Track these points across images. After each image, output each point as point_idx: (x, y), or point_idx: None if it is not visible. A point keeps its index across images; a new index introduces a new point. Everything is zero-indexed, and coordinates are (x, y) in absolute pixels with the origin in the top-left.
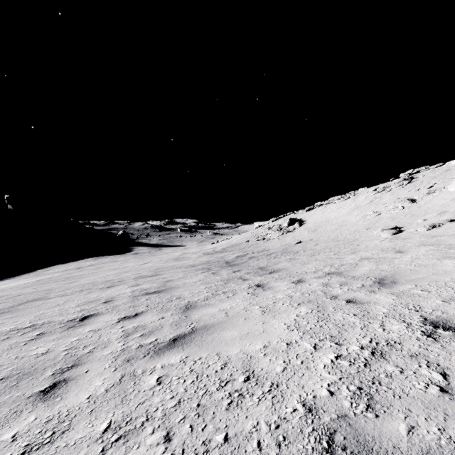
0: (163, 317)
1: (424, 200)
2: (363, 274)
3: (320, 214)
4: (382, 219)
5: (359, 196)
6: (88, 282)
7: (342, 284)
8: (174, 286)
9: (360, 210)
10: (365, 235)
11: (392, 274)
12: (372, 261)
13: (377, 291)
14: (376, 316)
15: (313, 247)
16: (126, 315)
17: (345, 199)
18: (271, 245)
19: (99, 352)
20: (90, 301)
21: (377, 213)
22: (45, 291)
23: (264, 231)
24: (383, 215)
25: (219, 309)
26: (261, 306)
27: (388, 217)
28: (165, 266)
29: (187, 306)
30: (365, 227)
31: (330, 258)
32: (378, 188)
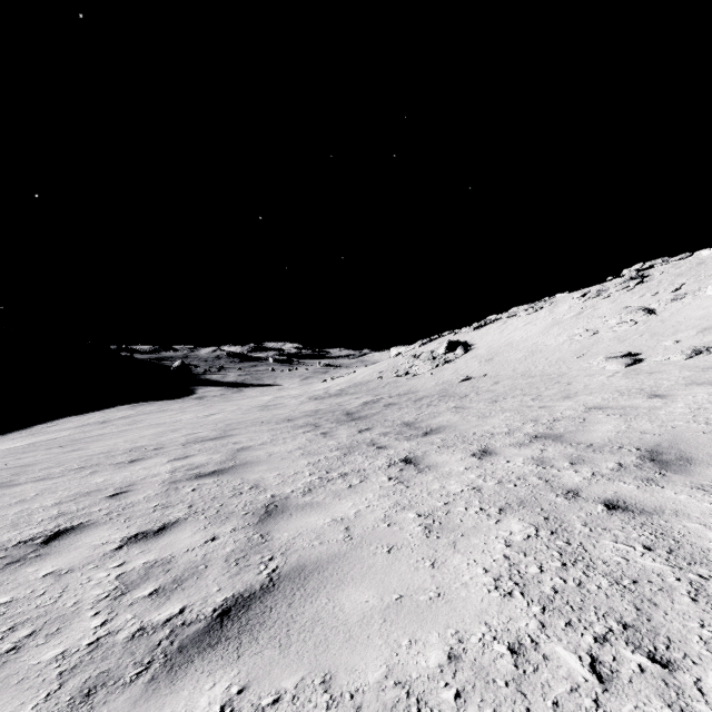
0: (214, 536)
1: (669, 309)
2: (608, 440)
3: (498, 334)
4: (601, 341)
5: (558, 305)
6: (101, 450)
7: (574, 461)
8: (251, 459)
9: (562, 326)
10: (578, 367)
11: (671, 441)
12: (614, 414)
13: (661, 481)
14: (706, 555)
15: (491, 388)
16: (141, 529)
17: (535, 310)
18: (420, 384)
19: (35, 653)
20: (86, 493)
21: (591, 332)
22: (17, 468)
23: (408, 361)
24: (602, 334)
25: (332, 518)
26: (420, 513)
27: (611, 337)
28: (242, 421)
29: (268, 508)
30: (574, 353)
31: (527, 407)
32: (589, 293)
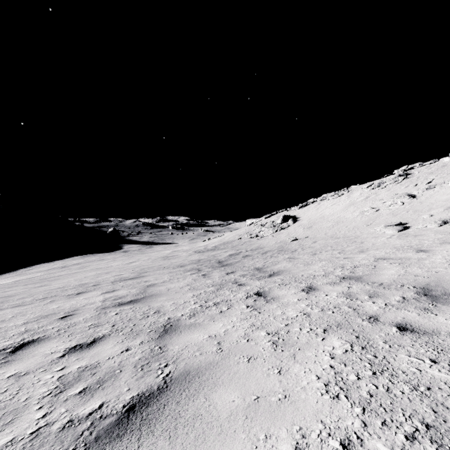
0: (128, 348)
1: (425, 195)
2: (393, 281)
3: (315, 211)
4: (381, 215)
5: (353, 193)
6: (59, 286)
7: (371, 295)
8: (156, 292)
9: (355, 206)
10: (367, 232)
11: (436, 282)
12: (394, 263)
13: (434, 310)
14: None
15: (311, 245)
16: (79, 342)
17: (339, 195)
18: (266, 243)
19: None
20: (45, 316)
21: (375, 209)
22: (3, 298)
23: (257, 228)
24: (382, 211)
25: (209, 335)
26: (269, 332)
27: (388, 213)
28: (151, 266)
29: (166, 327)
30: (364, 223)
31: (336, 257)
32: (373, 184)
